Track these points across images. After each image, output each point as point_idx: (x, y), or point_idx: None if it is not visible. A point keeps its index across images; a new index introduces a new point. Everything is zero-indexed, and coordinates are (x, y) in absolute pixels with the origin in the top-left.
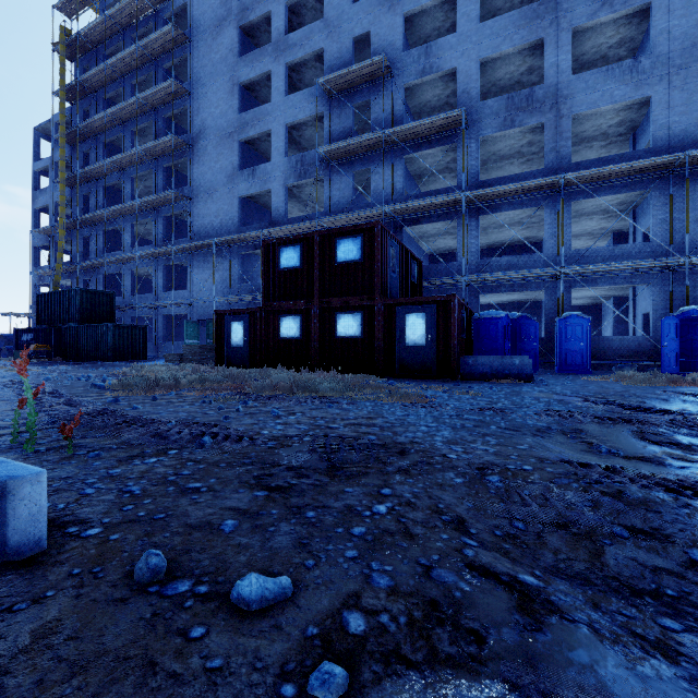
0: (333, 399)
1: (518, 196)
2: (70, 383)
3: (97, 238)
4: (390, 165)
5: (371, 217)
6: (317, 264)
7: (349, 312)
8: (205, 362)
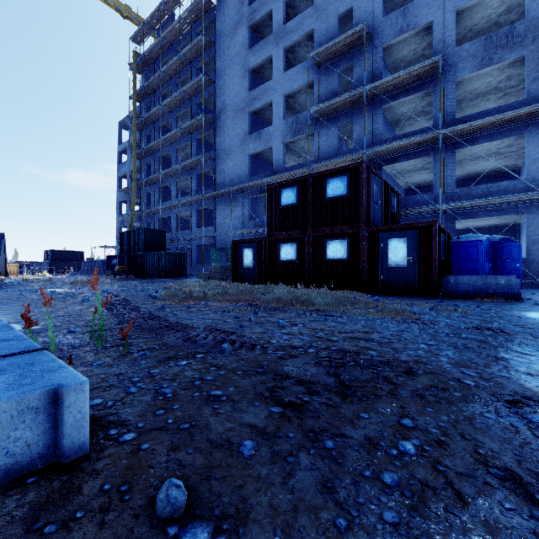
0: (327, 312)
1: (497, 128)
2: (136, 293)
3: (155, 193)
4: (371, 115)
5: (353, 160)
6: (310, 200)
7: (337, 239)
8: (225, 279)
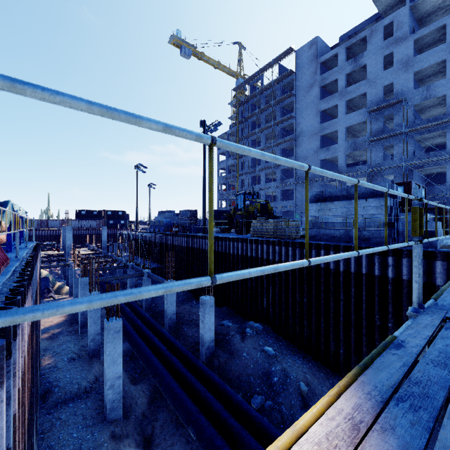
0: None
1: None
2: None
3: (248, 179)
4: (405, 142)
5: (395, 167)
6: None
7: None
8: None
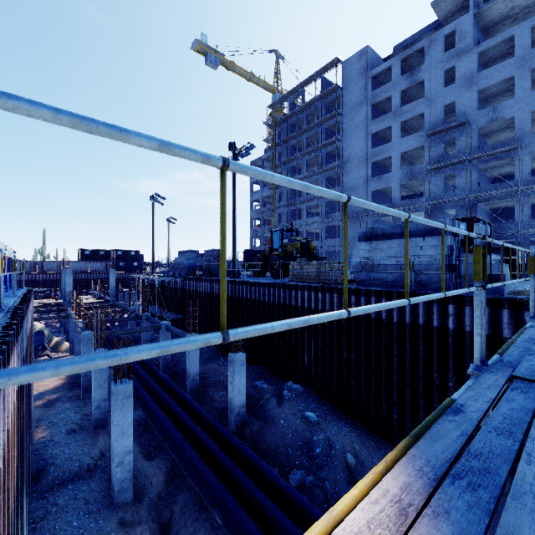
0: None
1: None
2: None
3: (287, 214)
4: (469, 171)
5: (457, 200)
6: None
7: None
8: None
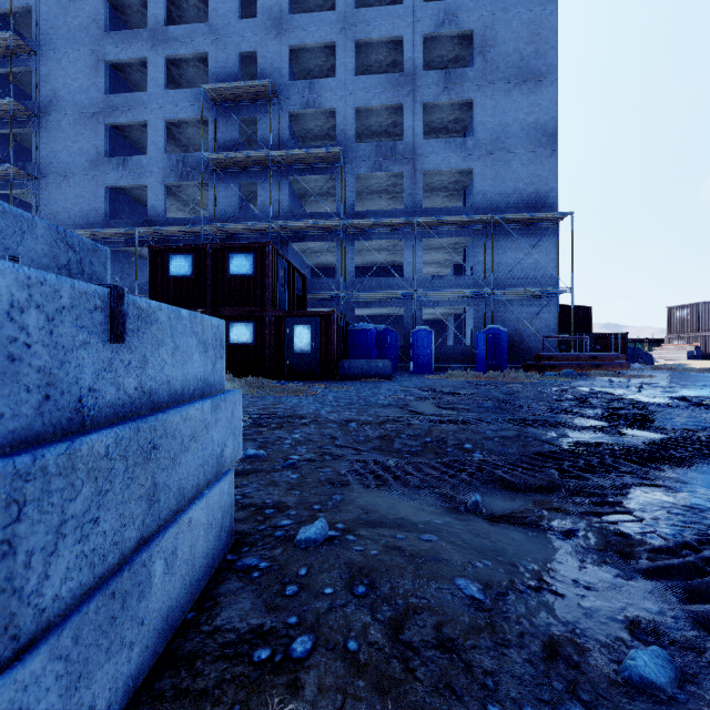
0: None
1: (385, 229)
2: None
3: None
4: (277, 183)
5: (258, 230)
6: (210, 275)
7: (242, 321)
8: None
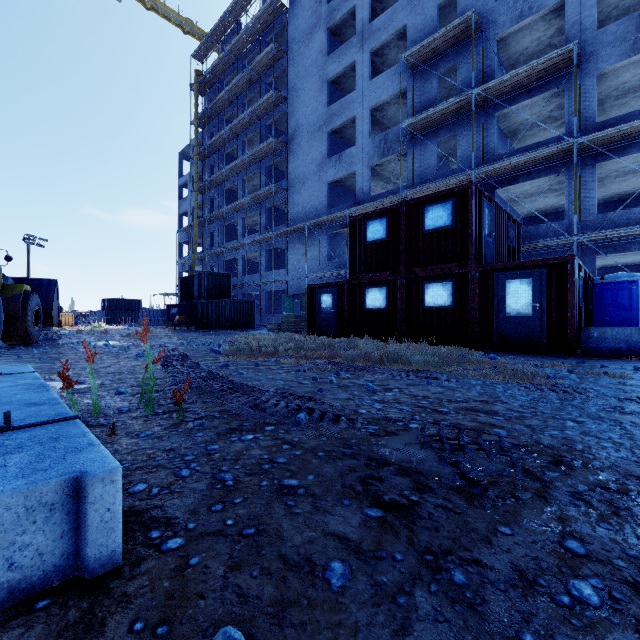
0: (429, 374)
1: None
2: (197, 347)
3: (219, 231)
4: (480, 125)
5: (458, 183)
6: (404, 234)
7: (438, 281)
8: (299, 331)
